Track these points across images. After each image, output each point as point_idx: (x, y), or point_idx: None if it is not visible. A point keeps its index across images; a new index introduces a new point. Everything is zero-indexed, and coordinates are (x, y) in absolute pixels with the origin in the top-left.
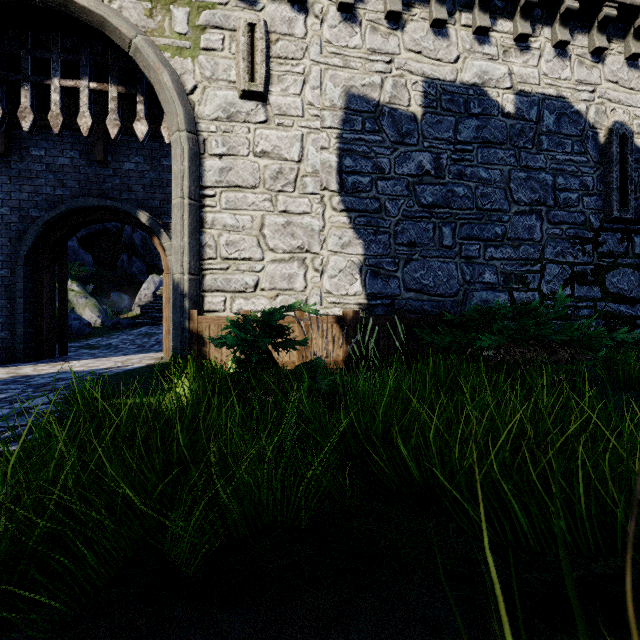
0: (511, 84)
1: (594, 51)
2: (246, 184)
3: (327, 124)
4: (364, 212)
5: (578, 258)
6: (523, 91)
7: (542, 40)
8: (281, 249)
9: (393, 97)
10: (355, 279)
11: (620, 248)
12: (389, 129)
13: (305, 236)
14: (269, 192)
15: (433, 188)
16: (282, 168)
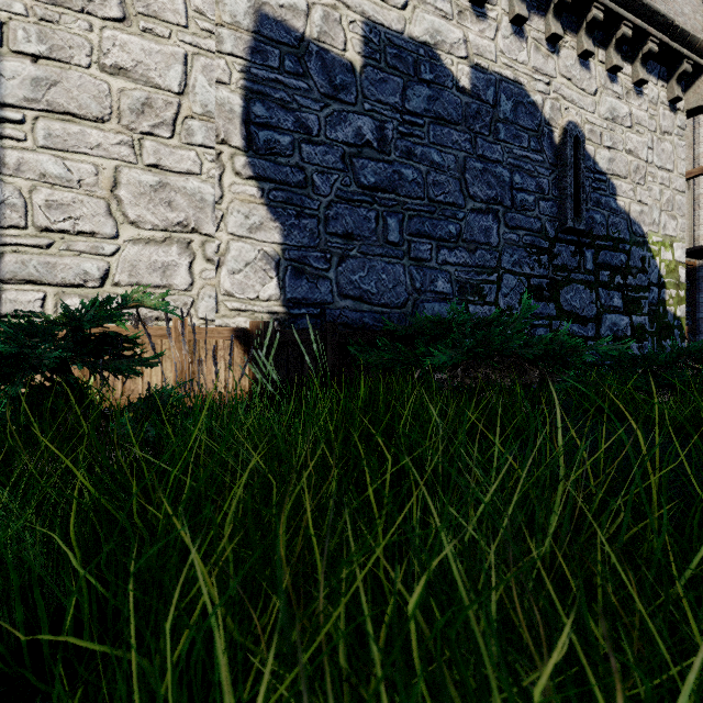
0: (467, 54)
1: (550, 38)
2: (85, 113)
3: (227, 48)
4: (283, 184)
5: (535, 270)
6: (479, 65)
7: (499, 11)
8: (150, 223)
9: (323, 33)
10: (269, 277)
11: (573, 262)
12: (318, 75)
13: (191, 208)
14: (128, 132)
15: (376, 165)
16: (151, 99)
